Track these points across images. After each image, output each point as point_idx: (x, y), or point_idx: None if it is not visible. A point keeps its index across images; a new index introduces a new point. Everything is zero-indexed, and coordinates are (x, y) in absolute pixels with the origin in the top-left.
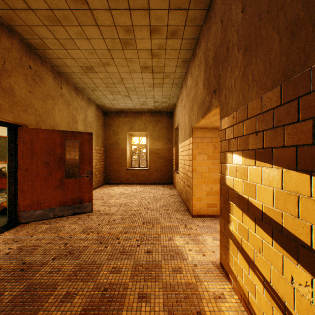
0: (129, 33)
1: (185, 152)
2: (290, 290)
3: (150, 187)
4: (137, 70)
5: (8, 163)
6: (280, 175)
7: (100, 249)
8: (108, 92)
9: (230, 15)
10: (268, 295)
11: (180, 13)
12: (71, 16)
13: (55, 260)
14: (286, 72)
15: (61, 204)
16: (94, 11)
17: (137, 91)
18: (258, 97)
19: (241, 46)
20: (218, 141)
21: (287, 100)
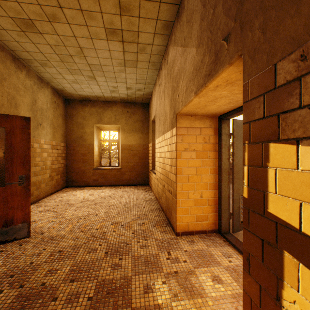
0: None
1: (165, 148)
2: None
3: (122, 189)
4: (101, 34)
5: None
6: None
7: None
8: (65, 69)
9: None
10: None
11: None
12: None
13: None
14: None
15: None
16: None
17: (104, 70)
18: None
19: None
20: (209, 134)
21: None
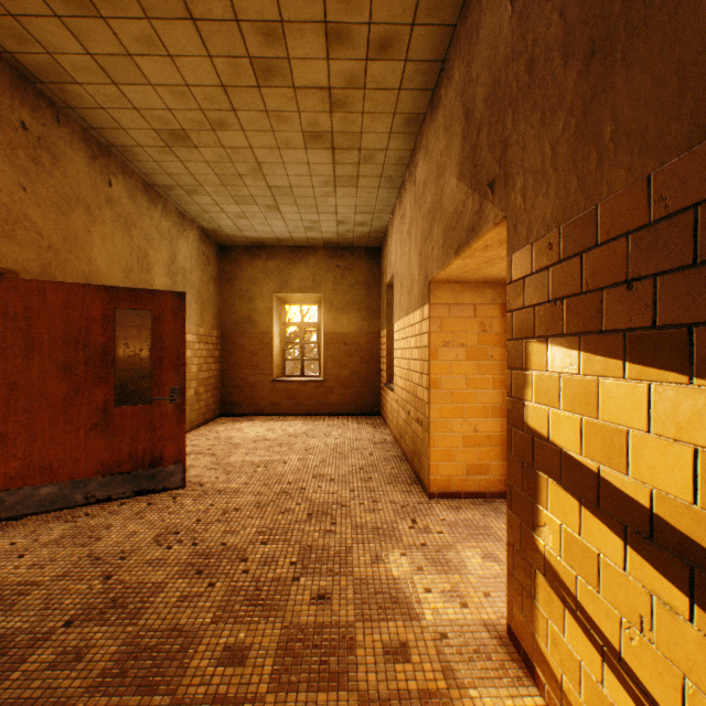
0: (273, 43)
1: (410, 341)
2: None
3: (327, 422)
4: (296, 141)
5: None
6: None
7: (195, 592)
8: (227, 197)
9: None
10: None
11: None
12: None
13: (73, 627)
14: None
15: (104, 470)
16: None
17: (295, 195)
18: (634, 180)
19: (577, 46)
20: (491, 315)
21: None
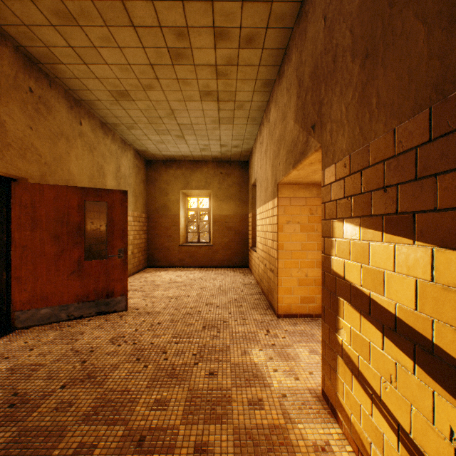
0: (182, 39)
1: (266, 221)
2: (447, 451)
3: (214, 271)
4: (195, 96)
5: None
6: (429, 257)
7: (136, 370)
8: (152, 130)
9: (339, 4)
10: (406, 454)
11: (260, 7)
12: (92, 11)
13: (66, 389)
14: (440, 85)
15: (79, 299)
16: (127, 3)
17: (194, 129)
18: (387, 131)
19: (358, 51)
20: (316, 204)
21: (441, 131)
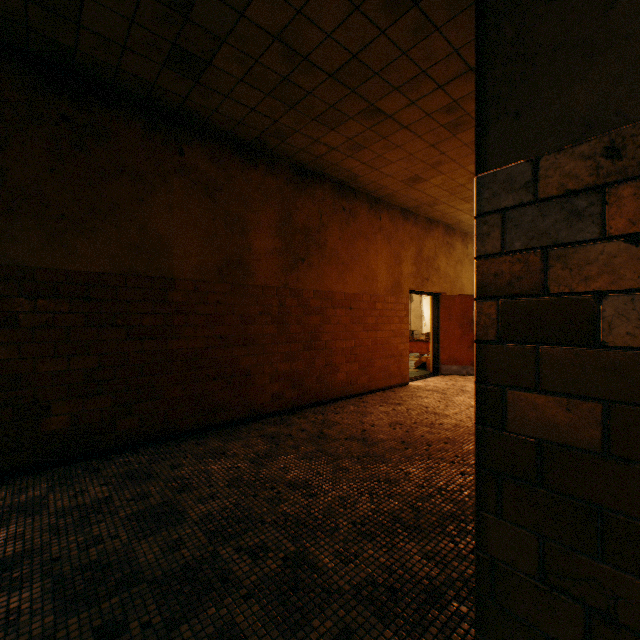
0: None
1: None
2: None
3: None
4: None
5: (432, 324)
6: None
7: None
8: None
9: None
10: None
11: None
12: None
13: None
14: None
15: (472, 364)
16: None
17: None
18: None
19: None
20: None
21: None
